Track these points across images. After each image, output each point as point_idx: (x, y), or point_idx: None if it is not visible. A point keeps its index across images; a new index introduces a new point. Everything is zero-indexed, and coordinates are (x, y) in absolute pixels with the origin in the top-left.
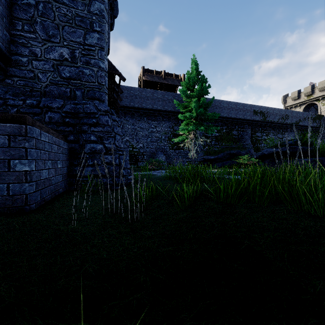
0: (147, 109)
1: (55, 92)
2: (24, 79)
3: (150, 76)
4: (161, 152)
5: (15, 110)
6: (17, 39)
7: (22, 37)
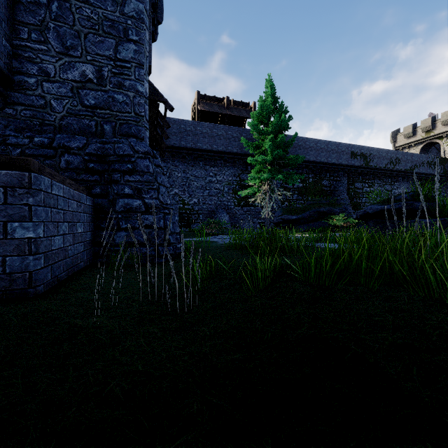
0: (204, 151)
1: (75, 126)
2: (31, 109)
3: (207, 105)
4: (223, 209)
5: (19, 152)
6: (21, 52)
7: (29, 50)
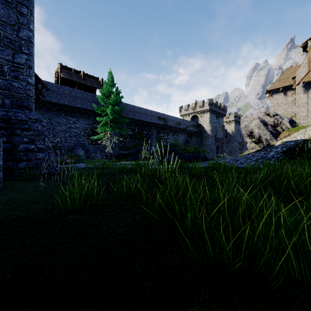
0: (65, 106)
1: None
2: None
3: (68, 74)
4: (80, 146)
5: None
6: None
7: None
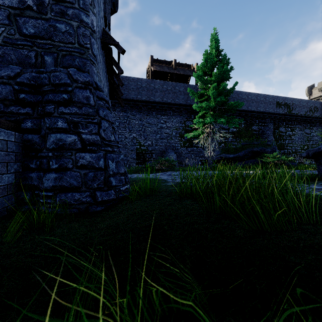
0: (156, 103)
1: (12, 57)
2: None
3: (159, 67)
4: (172, 150)
5: None
6: None
7: None
